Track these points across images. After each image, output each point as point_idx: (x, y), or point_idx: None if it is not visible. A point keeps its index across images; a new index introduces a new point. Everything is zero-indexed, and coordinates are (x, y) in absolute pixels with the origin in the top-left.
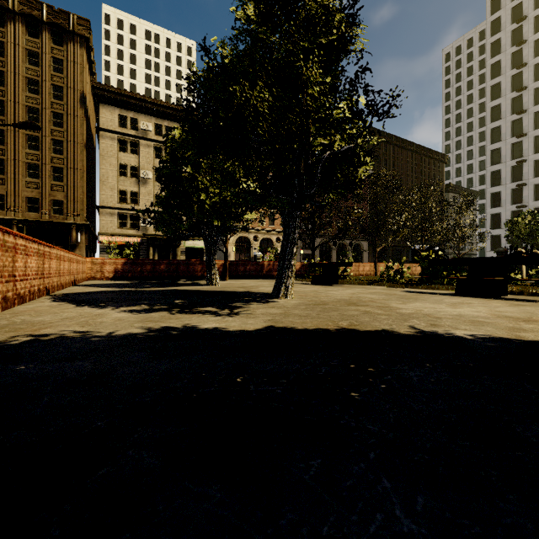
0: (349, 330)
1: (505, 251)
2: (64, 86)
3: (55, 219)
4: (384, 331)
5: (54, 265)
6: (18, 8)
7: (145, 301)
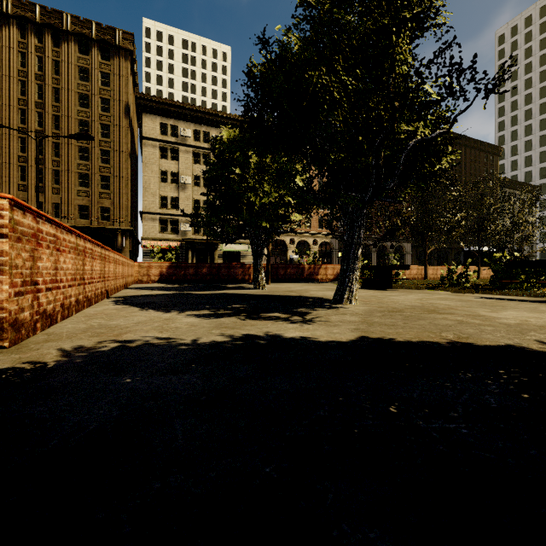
0: (465, 344)
1: None
2: (111, 98)
3: (102, 225)
4: (511, 346)
5: (112, 269)
6: (71, 29)
7: (204, 305)
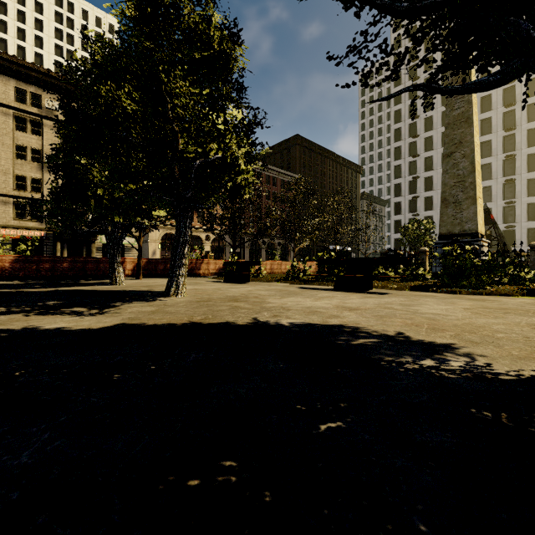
0: (194, 324)
1: (387, 252)
2: None
3: None
4: (225, 323)
5: None
6: None
7: (10, 303)
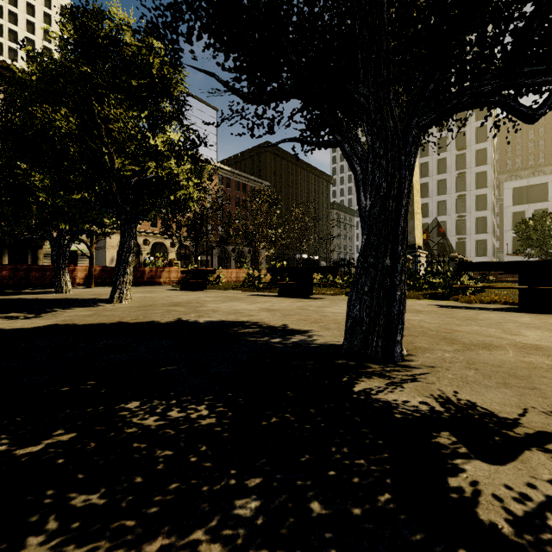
0: (122, 323)
1: (338, 262)
2: None
3: None
4: (149, 322)
5: None
6: None
7: None
